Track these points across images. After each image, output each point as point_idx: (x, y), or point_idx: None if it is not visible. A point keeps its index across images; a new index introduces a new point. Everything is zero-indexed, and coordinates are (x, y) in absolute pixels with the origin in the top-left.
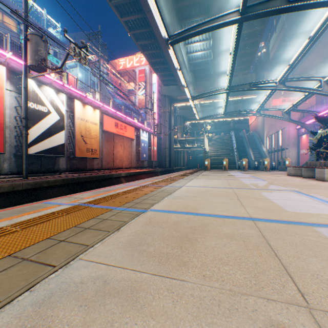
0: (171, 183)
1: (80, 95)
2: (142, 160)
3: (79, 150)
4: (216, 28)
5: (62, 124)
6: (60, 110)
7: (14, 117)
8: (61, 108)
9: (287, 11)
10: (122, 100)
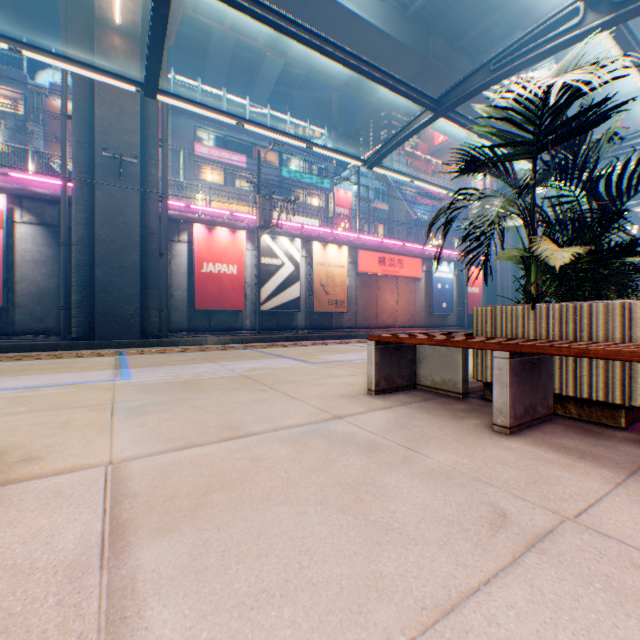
0: (352, 343)
1: (324, 232)
2: (436, 313)
3: (318, 304)
4: (412, 135)
5: (297, 274)
6: (294, 259)
7: (254, 275)
8: (296, 257)
9: (492, 83)
10: (431, 205)
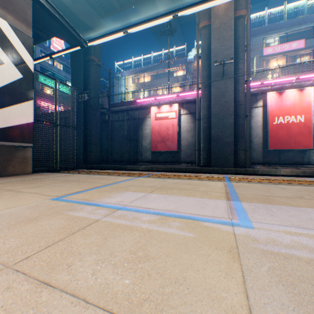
0: None
1: None
2: None
3: None
4: None
5: None
6: None
7: None
8: None
9: None
10: None
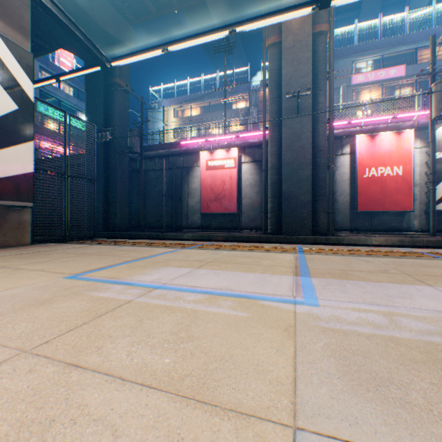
0: None
1: None
2: None
3: None
4: None
5: None
6: None
7: (423, 173)
8: None
9: None
10: None
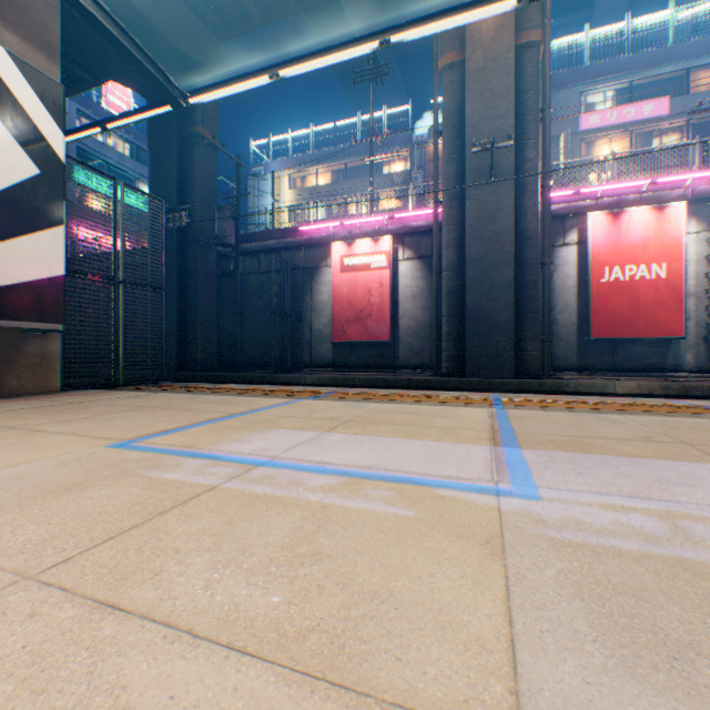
0: None
1: None
2: None
3: None
4: None
5: None
6: None
7: (701, 275)
8: None
9: None
10: None
